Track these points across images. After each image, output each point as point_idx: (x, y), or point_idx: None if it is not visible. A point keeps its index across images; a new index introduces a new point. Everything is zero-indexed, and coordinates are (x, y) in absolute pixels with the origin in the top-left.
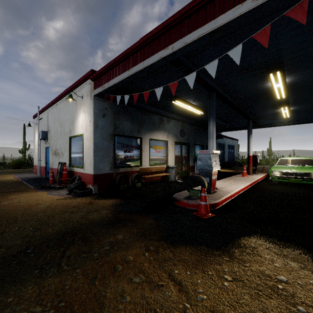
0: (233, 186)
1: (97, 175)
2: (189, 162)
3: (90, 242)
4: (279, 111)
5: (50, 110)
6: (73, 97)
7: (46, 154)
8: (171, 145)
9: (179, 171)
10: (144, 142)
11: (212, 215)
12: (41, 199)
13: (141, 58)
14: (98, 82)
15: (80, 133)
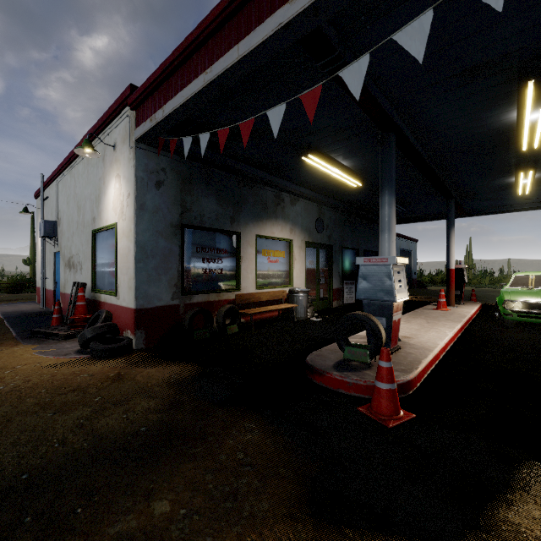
0: (430, 333)
1: (144, 311)
2: (332, 282)
3: (62, 539)
4: (512, 182)
5: (60, 180)
6: (98, 148)
7: (55, 266)
8: (298, 249)
9: (314, 300)
10: (244, 241)
11: (409, 416)
12: (13, 366)
13: (233, 39)
14: (144, 111)
15: (111, 222)
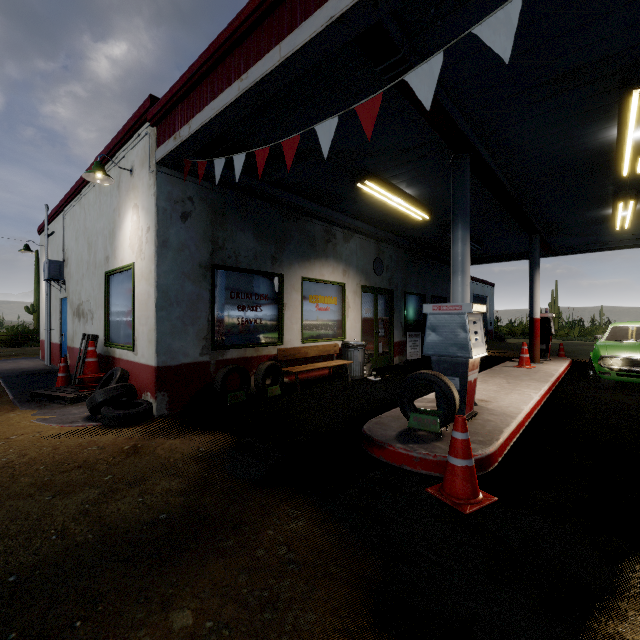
0: (512, 396)
1: (166, 369)
2: (393, 334)
3: None
4: (608, 214)
5: (68, 212)
6: (112, 173)
7: (62, 314)
8: (353, 295)
9: (371, 355)
10: (287, 285)
11: (489, 499)
12: (7, 437)
13: (274, 37)
14: (166, 128)
15: (128, 261)
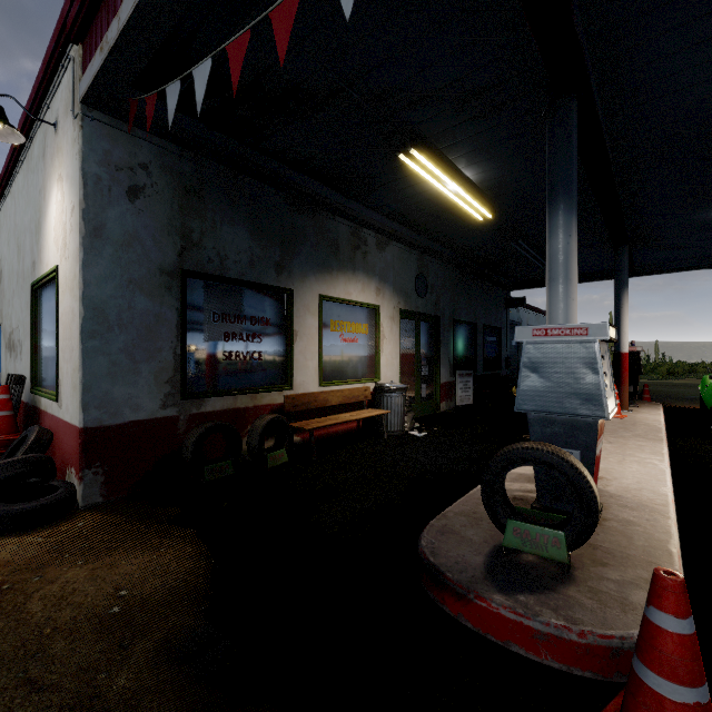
0: (631, 466)
1: (101, 431)
2: (440, 372)
3: None
4: None
5: (1, 208)
6: (38, 137)
7: None
8: (389, 322)
9: (412, 401)
10: (299, 305)
11: None
12: None
13: None
14: (93, 38)
15: (52, 265)
